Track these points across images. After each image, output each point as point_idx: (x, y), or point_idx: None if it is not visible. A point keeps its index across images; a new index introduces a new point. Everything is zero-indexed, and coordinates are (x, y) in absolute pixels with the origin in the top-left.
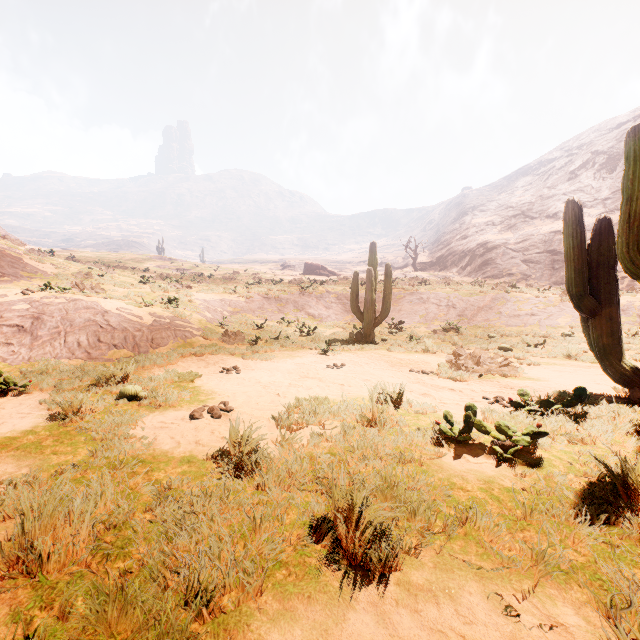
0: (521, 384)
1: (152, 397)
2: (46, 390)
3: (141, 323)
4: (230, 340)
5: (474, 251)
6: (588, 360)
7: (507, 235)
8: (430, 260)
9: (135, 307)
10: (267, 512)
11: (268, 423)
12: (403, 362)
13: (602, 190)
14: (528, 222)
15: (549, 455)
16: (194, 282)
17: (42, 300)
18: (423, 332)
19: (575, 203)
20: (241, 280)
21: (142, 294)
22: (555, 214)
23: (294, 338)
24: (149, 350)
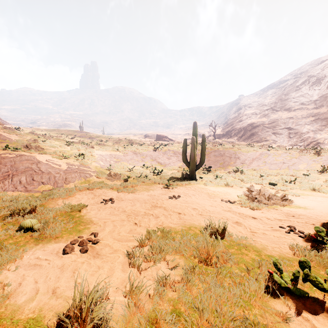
0: (297, 212)
1: (42, 229)
2: None
3: (60, 169)
4: (112, 179)
5: (246, 128)
6: (327, 192)
7: (263, 119)
8: (222, 133)
9: (57, 159)
10: None
11: (123, 258)
12: (215, 193)
13: (314, 96)
14: (274, 113)
15: None
16: (97, 144)
17: (1, 155)
18: (222, 172)
19: None
20: (122, 143)
21: (64, 151)
22: (289, 108)
23: (150, 176)
24: (63, 185)
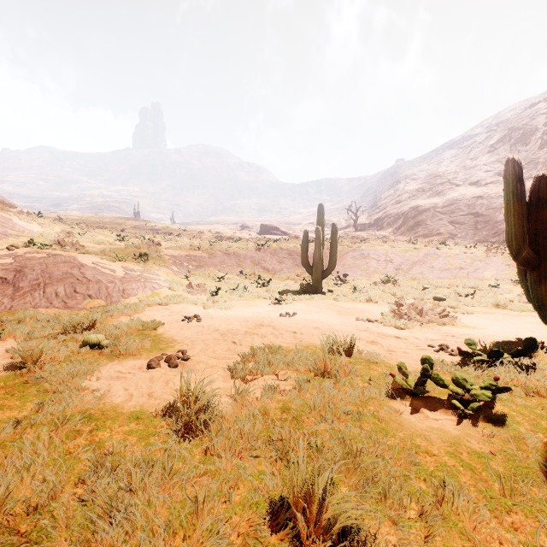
0: (460, 332)
1: (113, 346)
2: (19, 337)
3: (114, 276)
4: (193, 291)
5: (407, 214)
6: (516, 309)
7: (435, 200)
8: (369, 222)
9: (109, 261)
10: (213, 492)
11: (223, 372)
12: (349, 311)
13: None
14: (453, 189)
15: (509, 410)
16: (164, 240)
17: (25, 255)
18: (365, 284)
19: (515, 161)
20: (205, 239)
21: (117, 250)
22: (477, 182)
23: (251, 289)
24: (120, 300)
